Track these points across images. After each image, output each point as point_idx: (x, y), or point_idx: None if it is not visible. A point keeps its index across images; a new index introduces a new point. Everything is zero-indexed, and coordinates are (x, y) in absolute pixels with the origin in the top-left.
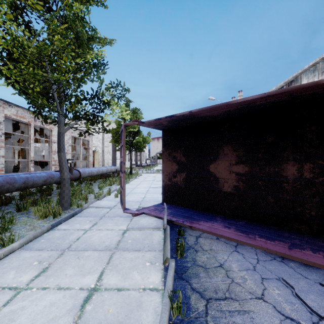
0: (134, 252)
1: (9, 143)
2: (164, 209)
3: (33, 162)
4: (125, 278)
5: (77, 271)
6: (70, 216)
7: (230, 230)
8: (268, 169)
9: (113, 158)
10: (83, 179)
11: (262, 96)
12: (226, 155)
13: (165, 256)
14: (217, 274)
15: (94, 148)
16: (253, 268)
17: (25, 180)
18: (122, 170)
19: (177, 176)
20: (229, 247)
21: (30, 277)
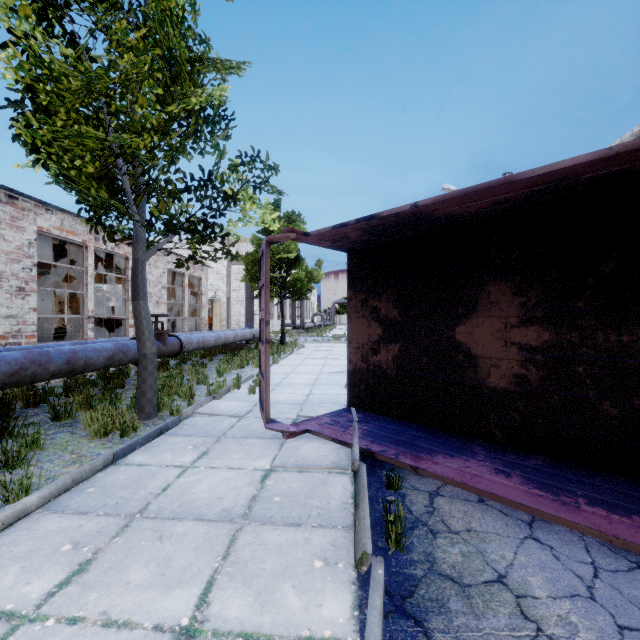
0: (287, 530)
1: (54, 284)
2: (353, 423)
3: (92, 321)
4: (264, 604)
5: (154, 575)
6: (155, 434)
7: (511, 480)
8: (603, 338)
9: (247, 312)
10: (188, 354)
11: (602, 157)
12: (495, 304)
13: (361, 549)
14: (494, 604)
15: (213, 292)
16: (588, 591)
17: (69, 357)
18: (262, 338)
19: (382, 352)
20: (514, 525)
21: (47, 585)
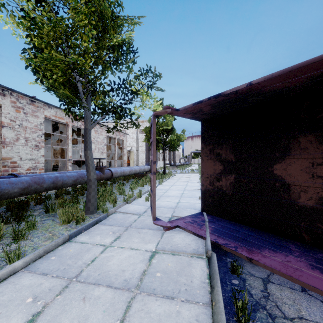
0: (164, 302)
1: (57, 144)
2: (205, 222)
3: (70, 161)
4: None
5: None
6: (93, 223)
7: None
8: None
9: (146, 157)
10: (117, 178)
11: None
12: (304, 149)
13: None
14: None
15: (130, 147)
16: None
17: (54, 180)
18: (152, 171)
19: (222, 180)
20: None
21: None
